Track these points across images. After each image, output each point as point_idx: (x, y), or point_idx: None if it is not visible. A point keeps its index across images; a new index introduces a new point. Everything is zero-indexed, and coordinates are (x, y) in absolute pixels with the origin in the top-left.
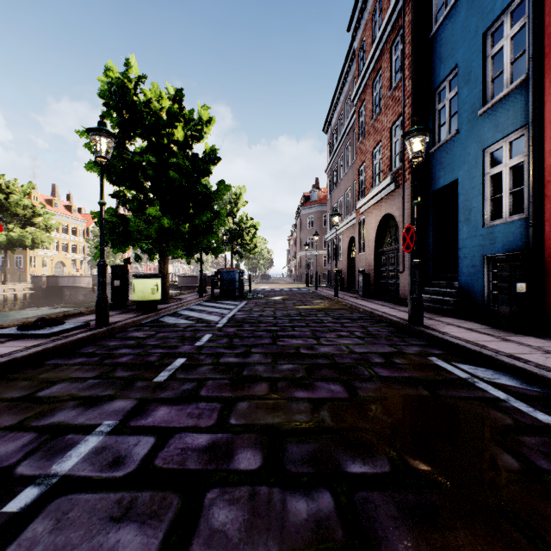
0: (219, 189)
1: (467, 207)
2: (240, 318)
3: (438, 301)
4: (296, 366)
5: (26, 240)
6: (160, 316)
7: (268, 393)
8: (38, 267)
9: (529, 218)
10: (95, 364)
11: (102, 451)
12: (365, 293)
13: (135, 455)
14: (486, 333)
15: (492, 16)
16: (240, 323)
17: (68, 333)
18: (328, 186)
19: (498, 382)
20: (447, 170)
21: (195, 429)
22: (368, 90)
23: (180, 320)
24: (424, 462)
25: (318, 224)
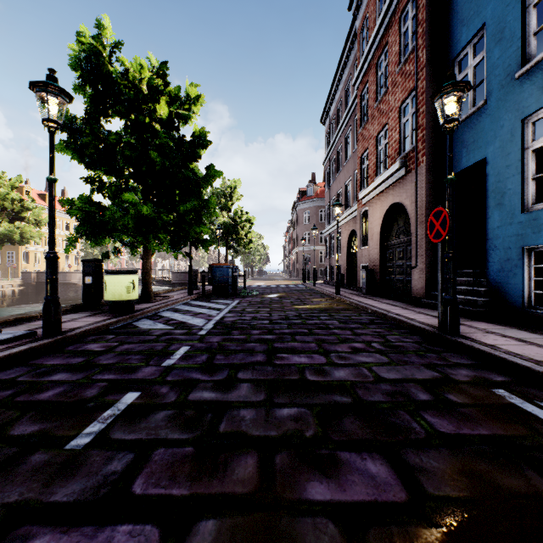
0: (209, 175)
1: (499, 189)
2: (229, 321)
3: (462, 301)
4: (303, 409)
5: (14, 235)
6: (136, 319)
7: (257, 488)
8: (30, 263)
9: None
10: None
11: None
12: (369, 290)
13: None
14: None
15: None
16: (228, 329)
17: None
18: (326, 179)
19: None
20: (471, 148)
21: None
22: (371, 71)
23: (157, 325)
24: None
25: (314, 219)
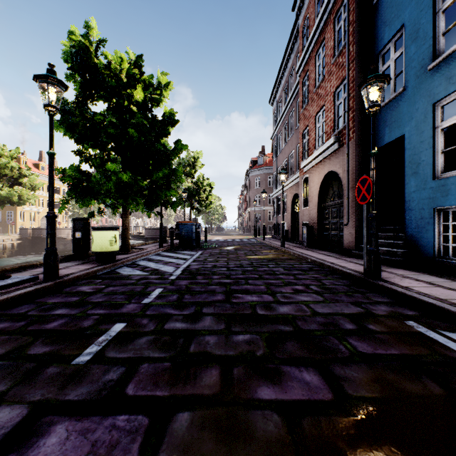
0: (177, 148)
1: (414, 161)
2: (194, 268)
3: (384, 252)
4: (254, 336)
5: (13, 197)
6: (117, 267)
7: (220, 391)
8: (26, 221)
9: None
10: (15, 333)
11: None
12: (309, 243)
13: None
14: (452, 289)
15: None
16: (194, 274)
17: (9, 289)
18: (273, 150)
19: None
20: (392, 126)
21: None
22: (311, 61)
23: (135, 271)
24: None
25: (264, 184)
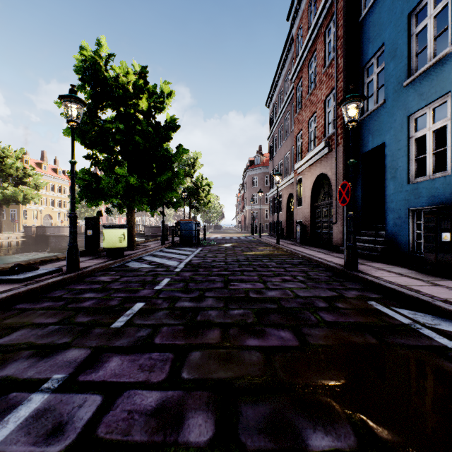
0: (178, 152)
1: (393, 166)
2: (196, 263)
3: (367, 248)
4: (246, 311)
5: (18, 196)
6: (126, 261)
7: (220, 341)
8: (29, 219)
9: None
10: (60, 309)
11: (42, 415)
12: (302, 241)
13: (77, 421)
14: (416, 278)
15: None
16: (196, 268)
17: (41, 278)
18: (270, 151)
19: (440, 328)
20: (375, 134)
21: (145, 385)
22: (304, 69)
23: (143, 265)
24: (392, 431)
25: (261, 183)
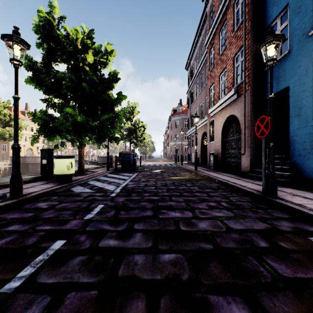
0: (118, 98)
1: (297, 105)
2: (130, 187)
3: None
4: (179, 255)
5: (5, 135)
6: (73, 185)
7: None
8: None
9: None
10: None
11: None
12: (215, 167)
13: None
14: None
15: None
16: (129, 192)
17: None
18: (188, 102)
19: None
20: (279, 80)
21: None
22: (216, 36)
23: (85, 190)
24: None
25: (181, 126)
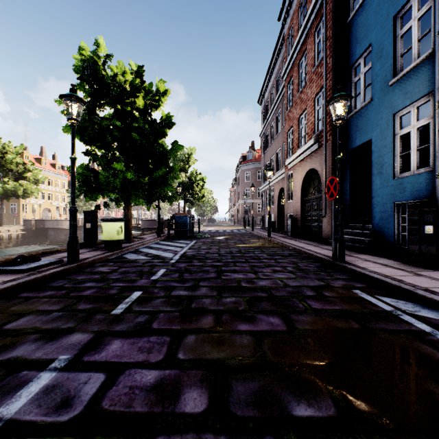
0: (174, 148)
1: (379, 162)
2: (190, 254)
3: (355, 241)
4: (238, 299)
5: (18, 191)
6: (124, 253)
7: (213, 326)
8: (29, 212)
9: (435, 170)
10: (62, 297)
11: (51, 390)
12: (293, 233)
13: (83, 395)
14: (400, 268)
15: (402, 2)
16: (190, 259)
17: (43, 268)
18: (262, 147)
19: (419, 315)
20: (362, 131)
21: (144, 364)
22: (295, 68)
23: (140, 257)
24: (368, 404)
25: (253, 178)
